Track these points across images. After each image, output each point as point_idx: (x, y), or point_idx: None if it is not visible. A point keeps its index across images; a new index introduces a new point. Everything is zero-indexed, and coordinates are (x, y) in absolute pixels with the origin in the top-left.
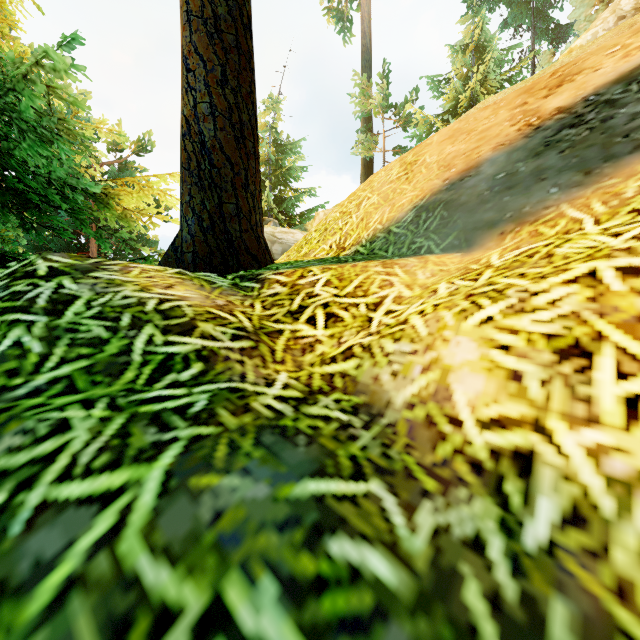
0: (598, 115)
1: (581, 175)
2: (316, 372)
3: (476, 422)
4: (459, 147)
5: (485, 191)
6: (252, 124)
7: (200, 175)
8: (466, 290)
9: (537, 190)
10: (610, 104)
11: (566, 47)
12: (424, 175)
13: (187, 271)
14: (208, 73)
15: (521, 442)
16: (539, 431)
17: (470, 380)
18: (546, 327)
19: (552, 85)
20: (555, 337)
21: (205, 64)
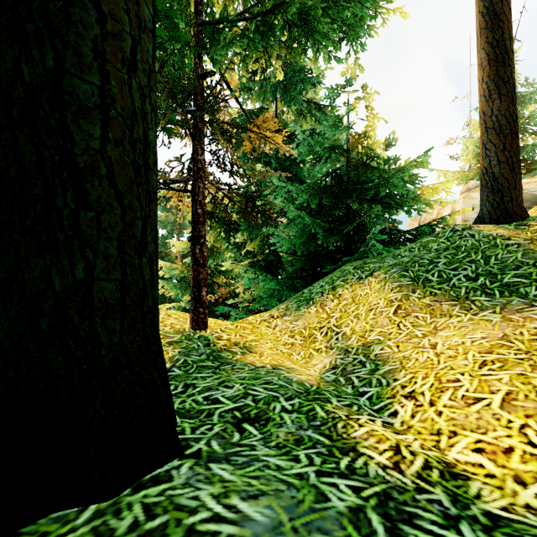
0: None
1: None
2: None
3: None
4: None
5: None
6: (517, 160)
7: (492, 188)
8: None
9: None
10: None
11: None
12: None
13: (495, 225)
14: (496, 149)
15: None
16: None
17: None
18: None
19: None
20: None
21: (495, 146)
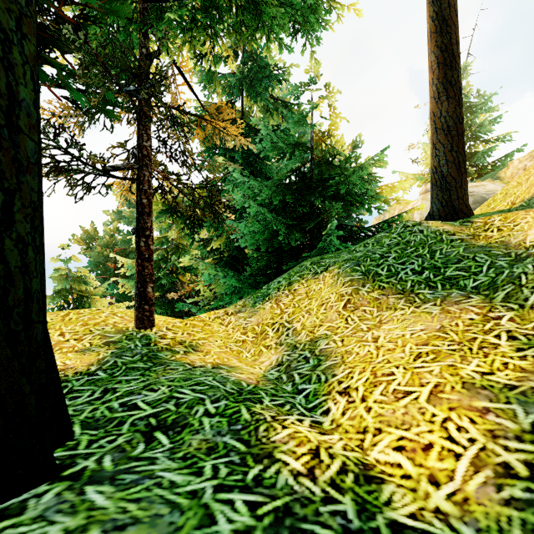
0: None
1: None
2: (492, 241)
3: (529, 242)
4: None
5: None
6: (463, 160)
7: (441, 187)
8: None
9: None
10: None
11: None
12: None
13: (443, 222)
14: (444, 149)
15: None
16: None
17: (532, 236)
18: None
19: None
20: None
21: (443, 146)
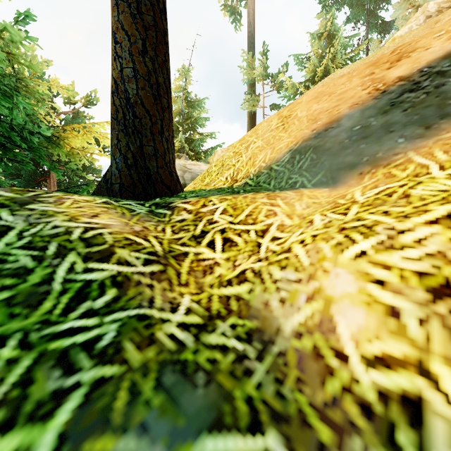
0: (432, 82)
1: (422, 129)
2: (215, 294)
3: (361, 358)
4: (323, 105)
5: (345, 139)
6: (166, 85)
7: (125, 124)
8: (338, 223)
9: (387, 140)
10: (441, 74)
11: (389, 37)
12: (297, 126)
13: (112, 201)
14: (132, 45)
15: (408, 385)
16: (424, 375)
17: (351, 313)
18: (416, 265)
19: (393, 60)
20: (426, 275)
21: (129, 38)
